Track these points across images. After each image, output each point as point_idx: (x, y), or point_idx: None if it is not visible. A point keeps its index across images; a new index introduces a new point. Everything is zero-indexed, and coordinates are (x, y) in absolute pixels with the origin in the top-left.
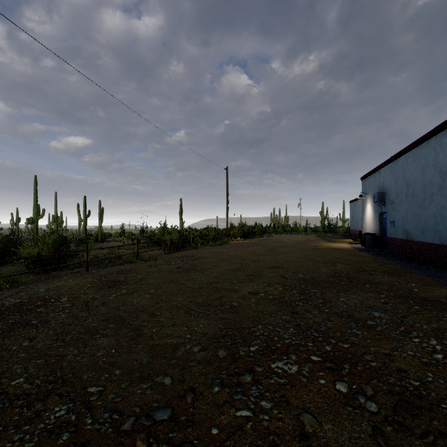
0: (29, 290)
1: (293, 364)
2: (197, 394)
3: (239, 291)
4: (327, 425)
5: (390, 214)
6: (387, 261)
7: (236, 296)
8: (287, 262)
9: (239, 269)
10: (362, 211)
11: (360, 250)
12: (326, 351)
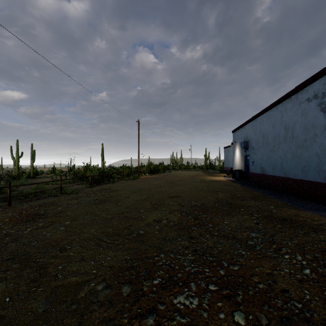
0: None
1: (194, 297)
2: None
3: (146, 219)
4: None
5: (251, 156)
6: (251, 189)
7: (143, 224)
8: (183, 192)
9: (146, 199)
10: (233, 154)
11: (232, 181)
12: (221, 276)
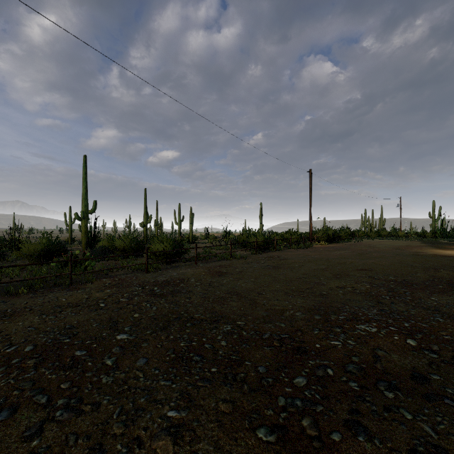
0: (166, 273)
1: (373, 327)
2: (303, 332)
3: (327, 285)
4: (394, 355)
5: None
6: None
7: (324, 288)
8: (377, 266)
9: (325, 269)
10: None
11: None
12: (404, 326)
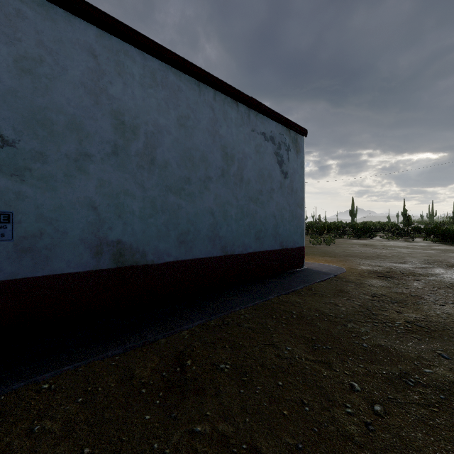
0: None
1: None
2: None
3: None
4: None
5: None
6: (242, 310)
7: None
8: None
9: None
10: None
11: None
12: None
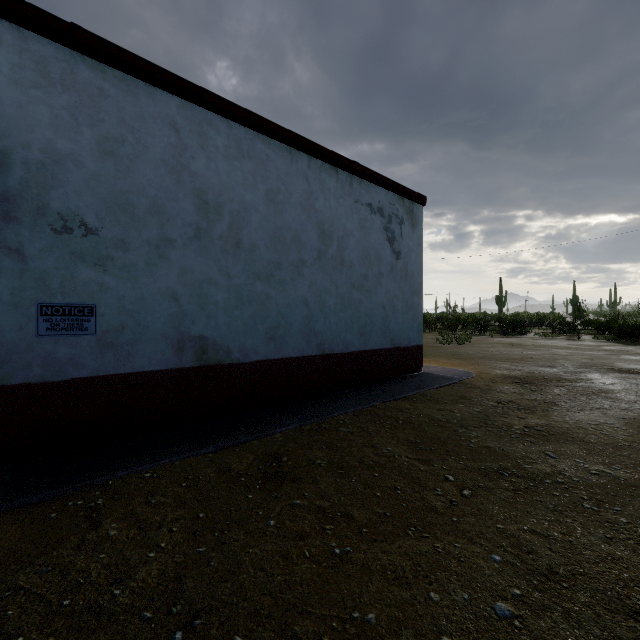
0: None
1: None
2: None
3: None
4: None
5: (42, 275)
6: (341, 415)
7: None
8: None
9: None
10: None
11: None
12: None
